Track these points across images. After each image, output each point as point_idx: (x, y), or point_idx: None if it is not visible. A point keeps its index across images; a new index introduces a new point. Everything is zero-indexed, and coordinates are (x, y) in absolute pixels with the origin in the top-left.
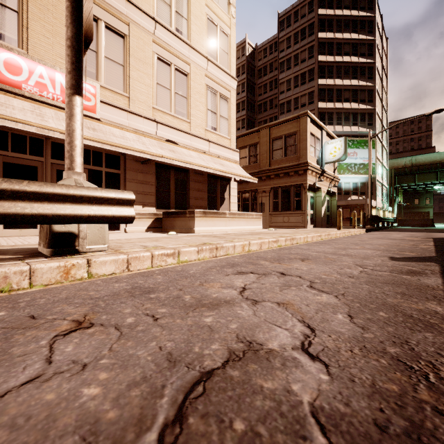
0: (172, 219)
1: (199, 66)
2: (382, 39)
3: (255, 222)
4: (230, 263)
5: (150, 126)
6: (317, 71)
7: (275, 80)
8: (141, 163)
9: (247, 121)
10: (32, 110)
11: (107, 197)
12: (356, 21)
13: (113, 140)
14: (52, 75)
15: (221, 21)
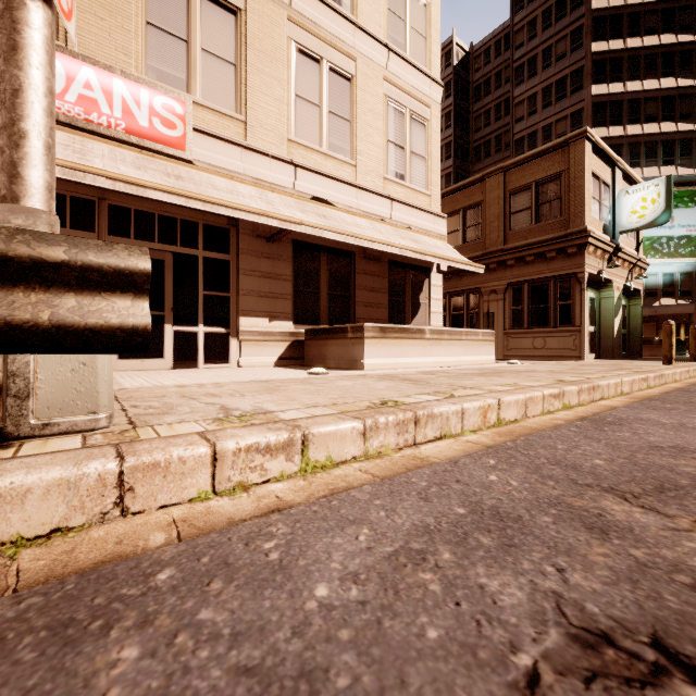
0: (321, 343)
1: (372, 63)
2: None
3: (482, 348)
4: (482, 505)
5: (284, 173)
6: (589, 72)
7: (506, 101)
8: (266, 240)
9: (455, 177)
10: (67, 144)
11: (33, 257)
12: None
13: (211, 194)
14: (107, 83)
15: None
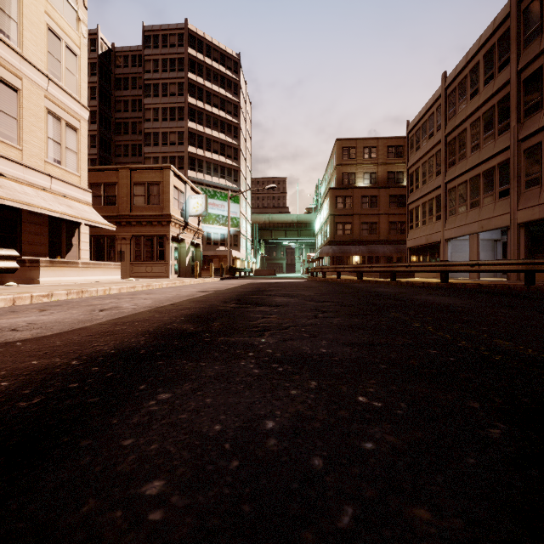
0: None
1: (36, 84)
2: (246, 104)
3: (114, 272)
4: (99, 297)
5: None
6: (187, 112)
7: (140, 101)
8: None
9: (99, 140)
10: None
11: None
12: (224, 78)
13: None
14: None
15: (68, 37)
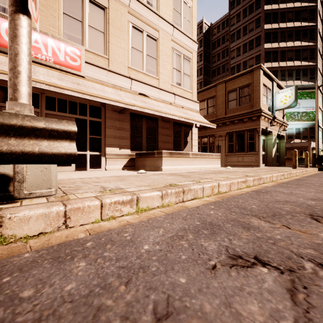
0: (143, 159)
1: (166, 33)
2: (322, 5)
3: (215, 161)
4: (206, 221)
5: (126, 82)
6: (263, 38)
7: (227, 49)
8: (118, 112)
9: (204, 83)
10: None
11: (32, 126)
12: None
13: (93, 92)
14: (45, 40)
15: None
